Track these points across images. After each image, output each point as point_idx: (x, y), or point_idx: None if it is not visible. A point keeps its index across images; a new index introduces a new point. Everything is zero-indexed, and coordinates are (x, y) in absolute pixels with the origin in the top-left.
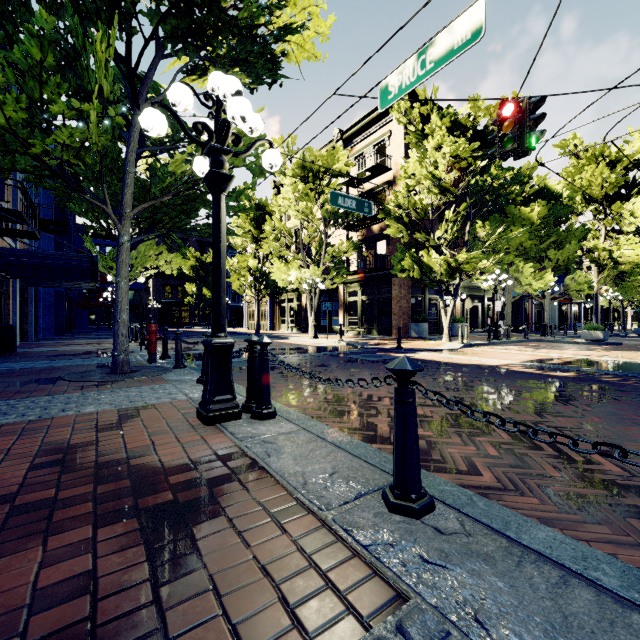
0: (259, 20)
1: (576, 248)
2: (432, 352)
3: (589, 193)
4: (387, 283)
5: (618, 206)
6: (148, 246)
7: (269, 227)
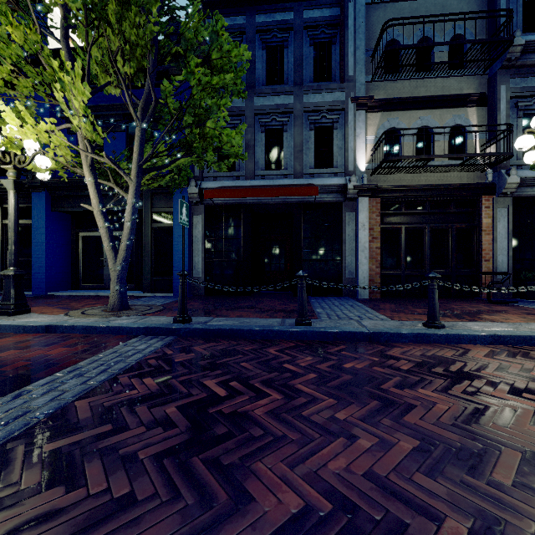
0: None
1: None
2: None
3: None
4: None
5: None
6: None
7: None
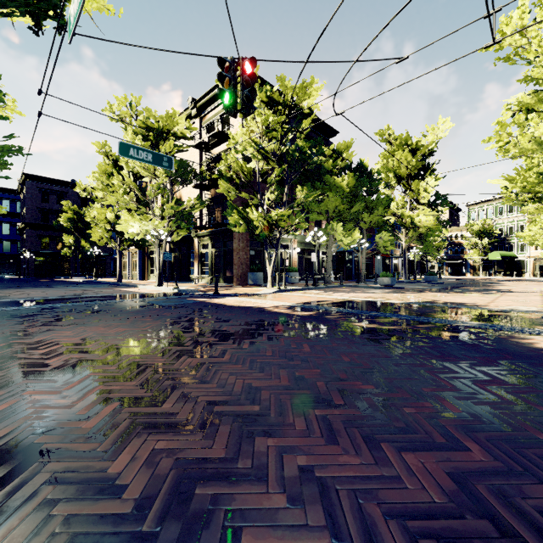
0: None
1: (383, 213)
2: (240, 297)
3: (398, 172)
4: (230, 237)
5: (417, 183)
6: None
7: (117, 181)
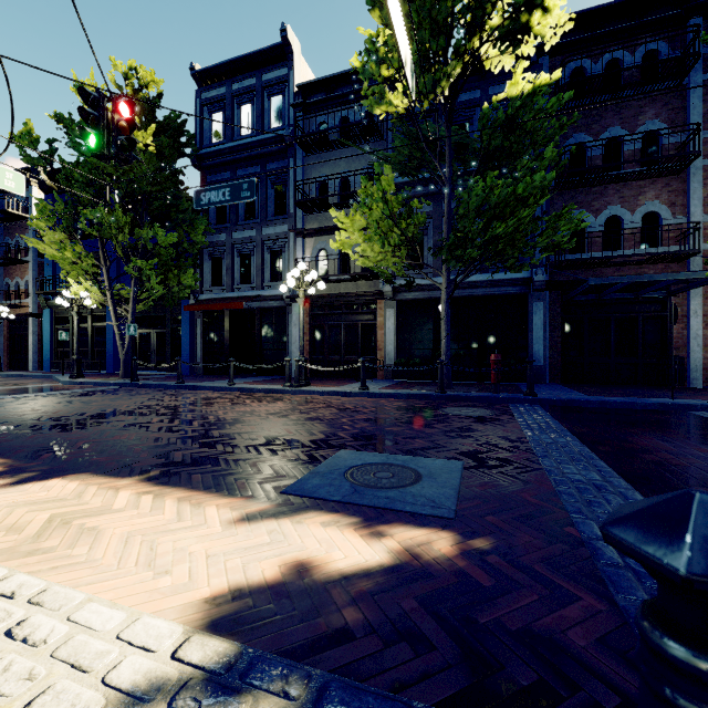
0: None
1: None
2: None
3: None
4: None
5: None
6: None
7: None
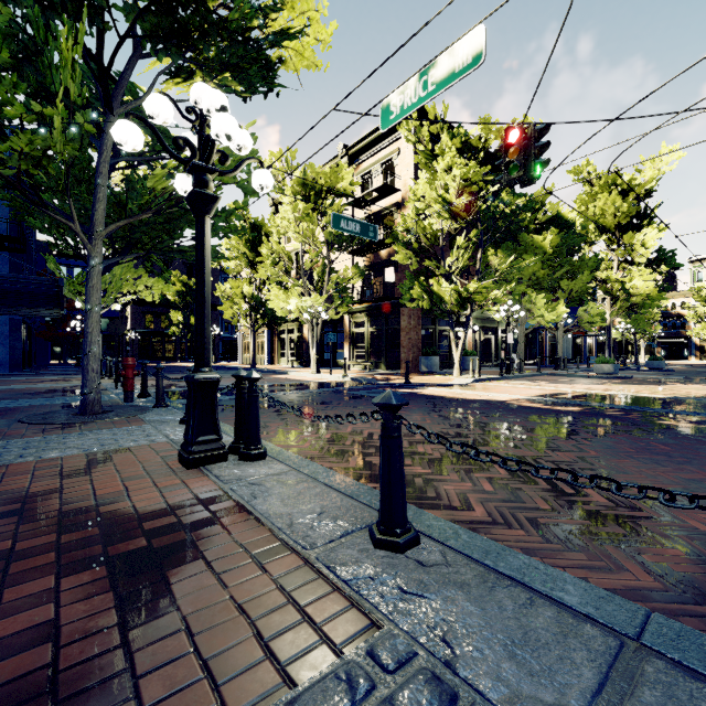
0: (252, 22)
1: (589, 279)
2: (441, 387)
3: (602, 222)
4: (396, 313)
5: (630, 236)
6: (125, 268)
7: (266, 250)
